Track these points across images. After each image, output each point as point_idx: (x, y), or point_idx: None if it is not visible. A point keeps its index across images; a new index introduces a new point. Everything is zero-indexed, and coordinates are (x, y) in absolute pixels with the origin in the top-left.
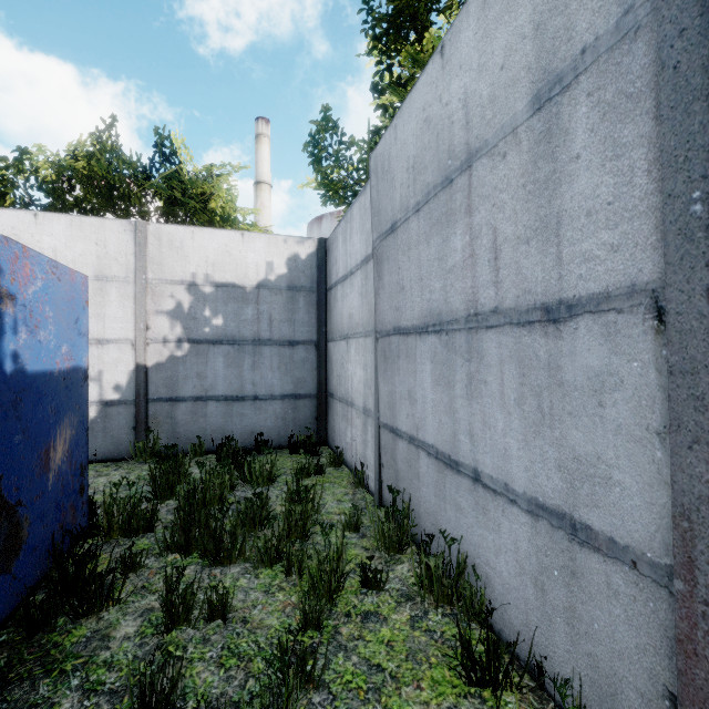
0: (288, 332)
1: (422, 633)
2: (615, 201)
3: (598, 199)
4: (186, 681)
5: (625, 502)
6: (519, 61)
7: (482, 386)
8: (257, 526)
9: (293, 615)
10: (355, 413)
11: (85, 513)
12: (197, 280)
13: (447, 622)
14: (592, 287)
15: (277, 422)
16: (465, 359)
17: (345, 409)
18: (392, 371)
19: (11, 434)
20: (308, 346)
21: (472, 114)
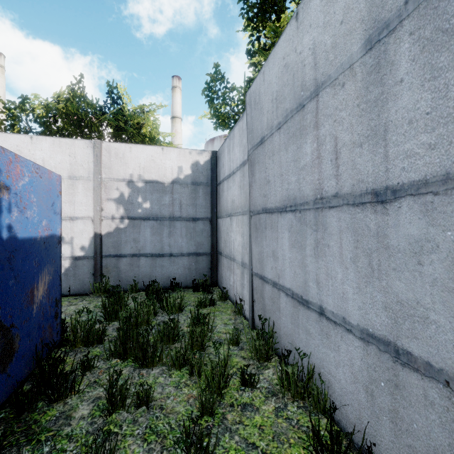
0: (192, 212)
1: (283, 420)
2: (432, 111)
3: (418, 111)
4: (121, 451)
5: (440, 336)
6: (354, 16)
7: (326, 248)
8: (170, 342)
9: (194, 404)
10: (235, 266)
11: (59, 331)
12: (133, 179)
13: (300, 412)
14: (412, 176)
15: (185, 271)
16: (313, 229)
17: (229, 262)
18: (261, 238)
19: (7, 280)
20: (205, 221)
21: (319, 58)
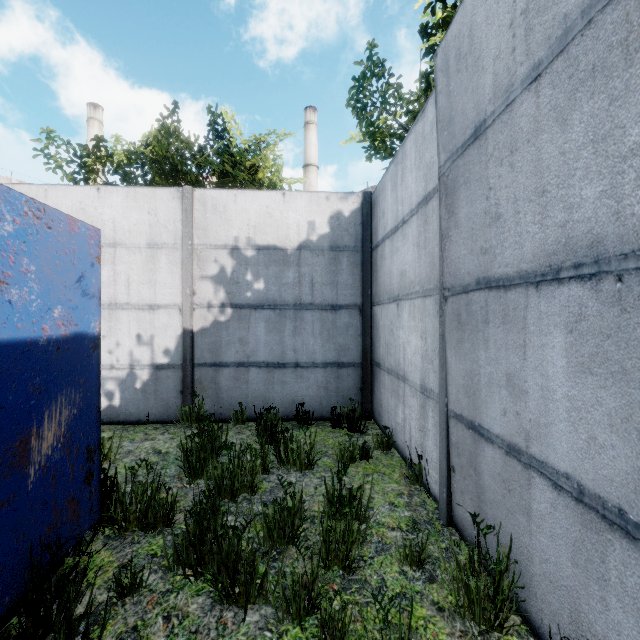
0: (330, 296)
1: None
2: None
3: None
4: None
5: None
6: None
7: None
8: (283, 556)
9: None
10: (408, 390)
11: (95, 503)
12: (239, 244)
13: None
14: None
15: (319, 392)
16: None
17: (394, 383)
18: (473, 343)
19: None
20: (352, 310)
21: None
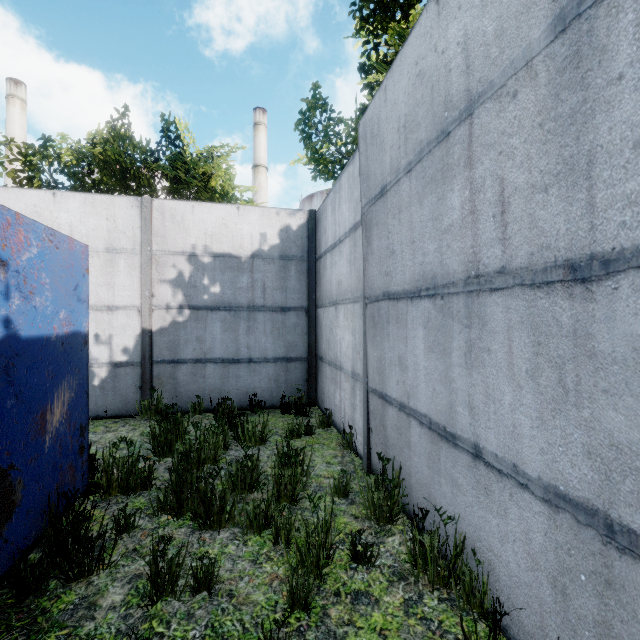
0: (280, 299)
1: (417, 621)
2: None
3: None
4: None
5: None
6: None
7: (485, 354)
8: (246, 491)
9: (279, 590)
10: (343, 377)
11: (85, 472)
12: (197, 251)
13: (444, 608)
14: None
15: (270, 383)
16: (464, 325)
17: (333, 372)
18: (381, 337)
19: (2, 399)
20: (299, 312)
21: (473, 56)
